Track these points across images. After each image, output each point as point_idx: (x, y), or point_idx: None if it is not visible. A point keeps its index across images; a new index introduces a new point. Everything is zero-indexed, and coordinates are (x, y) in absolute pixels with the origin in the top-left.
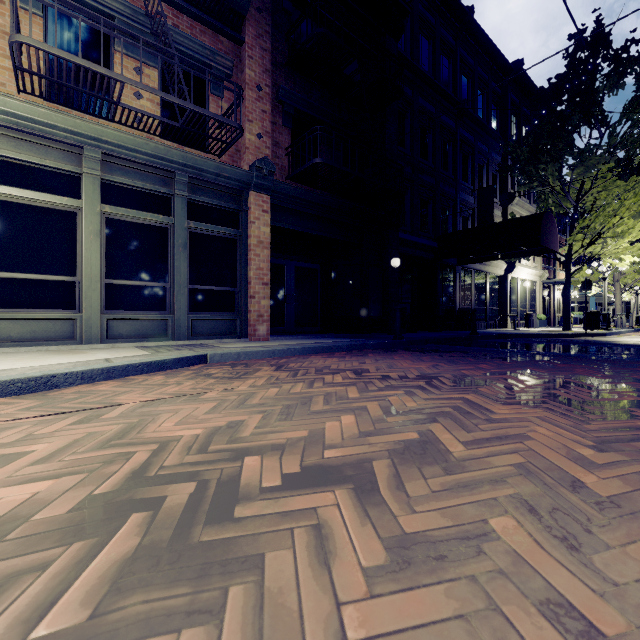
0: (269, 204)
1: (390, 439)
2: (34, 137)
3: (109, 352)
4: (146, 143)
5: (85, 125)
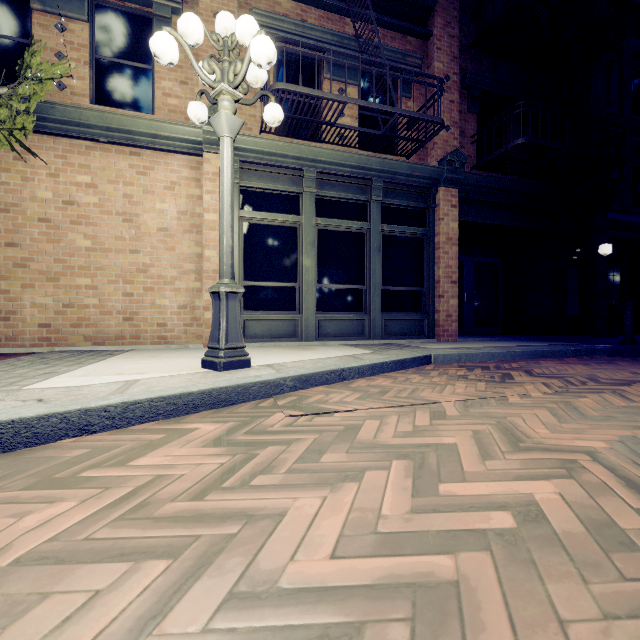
0: (457, 198)
1: None
2: (271, 168)
3: (334, 349)
4: (351, 156)
5: (307, 150)
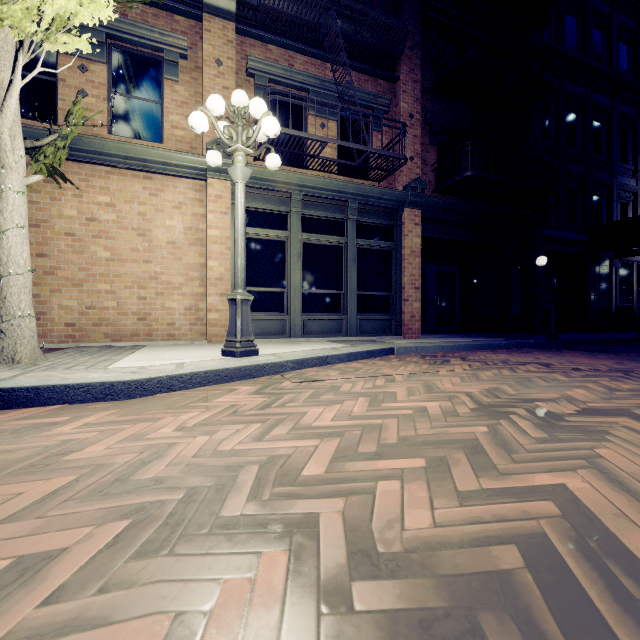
0: (420, 217)
1: (630, 402)
2: (263, 191)
3: (318, 344)
4: (331, 182)
5: (294, 176)
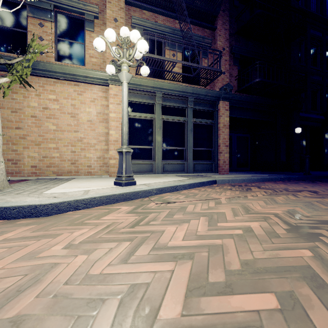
0: (228, 106)
1: None
2: (140, 91)
3: (171, 177)
4: (178, 86)
5: (158, 83)
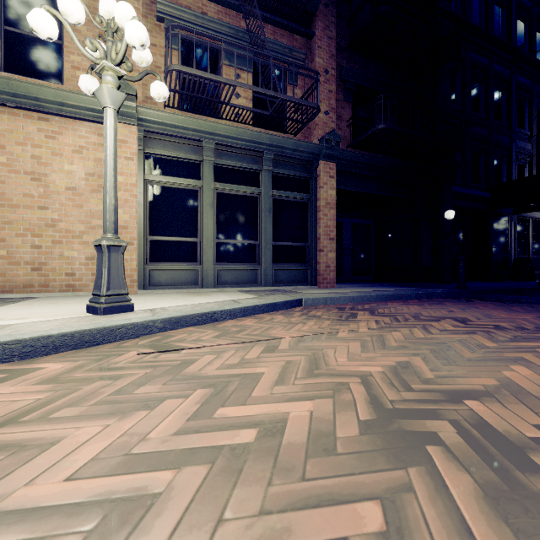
0: (334, 170)
1: None
2: (174, 138)
3: (226, 295)
4: (244, 131)
5: (205, 124)
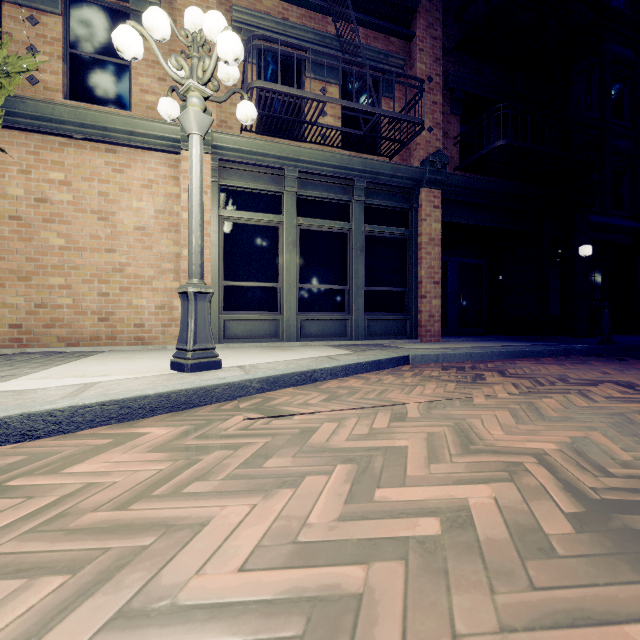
0: (440, 199)
1: None
2: (251, 167)
3: (314, 350)
4: (333, 156)
5: (288, 149)
